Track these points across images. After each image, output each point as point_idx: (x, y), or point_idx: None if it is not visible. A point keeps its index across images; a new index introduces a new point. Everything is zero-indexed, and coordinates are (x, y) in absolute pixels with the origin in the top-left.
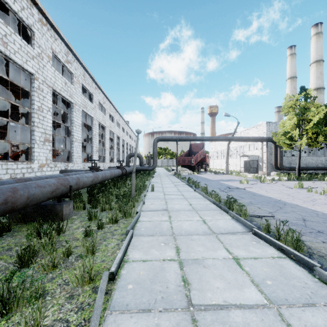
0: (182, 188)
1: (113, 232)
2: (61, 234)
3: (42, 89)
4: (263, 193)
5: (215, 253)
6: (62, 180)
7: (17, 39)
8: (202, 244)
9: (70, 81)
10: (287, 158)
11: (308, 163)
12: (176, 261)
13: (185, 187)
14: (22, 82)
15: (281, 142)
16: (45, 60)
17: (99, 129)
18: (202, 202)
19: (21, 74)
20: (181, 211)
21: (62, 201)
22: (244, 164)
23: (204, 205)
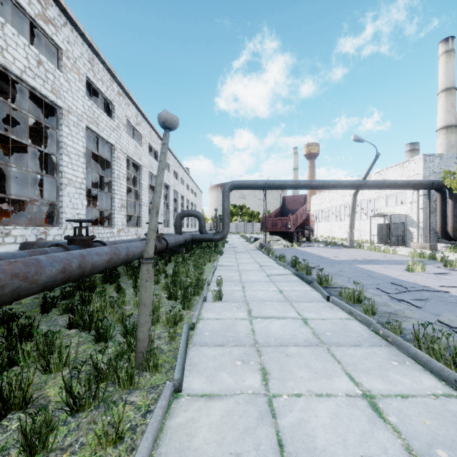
0: (290, 288)
1: None
2: None
3: None
4: None
5: None
6: None
7: None
8: None
9: (56, 64)
10: None
11: None
12: None
13: (294, 282)
14: None
15: None
16: None
17: (132, 169)
18: (401, 374)
19: None
20: None
21: None
22: (379, 230)
23: (435, 410)
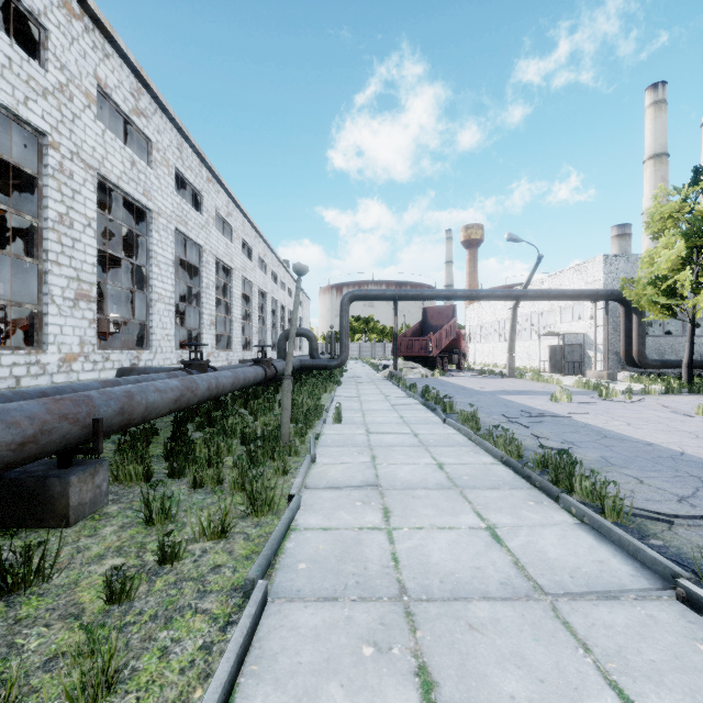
0: (412, 415)
1: (207, 577)
2: (38, 584)
3: (69, 171)
4: (624, 430)
5: None
6: (67, 404)
7: None
8: (514, 658)
9: (146, 159)
10: (654, 339)
11: None
12: None
13: (419, 410)
14: (23, 156)
15: (644, 301)
16: (79, 102)
17: (219, 274)
18: (471, 457)
19: (16, 134)
20: (416, 489)
21: (74, 463)
22: (551, 354)
23: (477, 467)
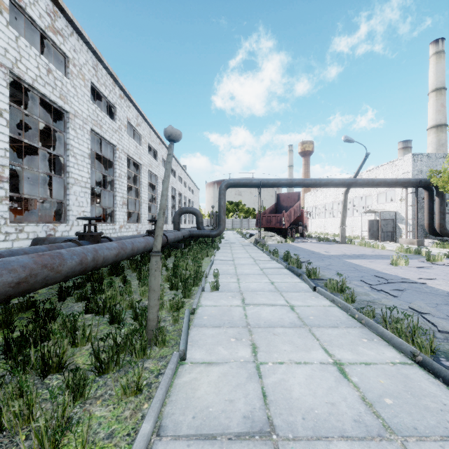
0: (280, 280)
1: None
2: None
3: None
4: None
5: None
6: None
7: None
8: None
9: (63, 71)
10: (448, 215)
11: None
12: None
13: (285, 275)
14: None
15: None
16: None
17: (132, 168)
18: (368, 348)
19: None
20: (331, 441)
21: None
22: (370, 226)
23: (390, 373)
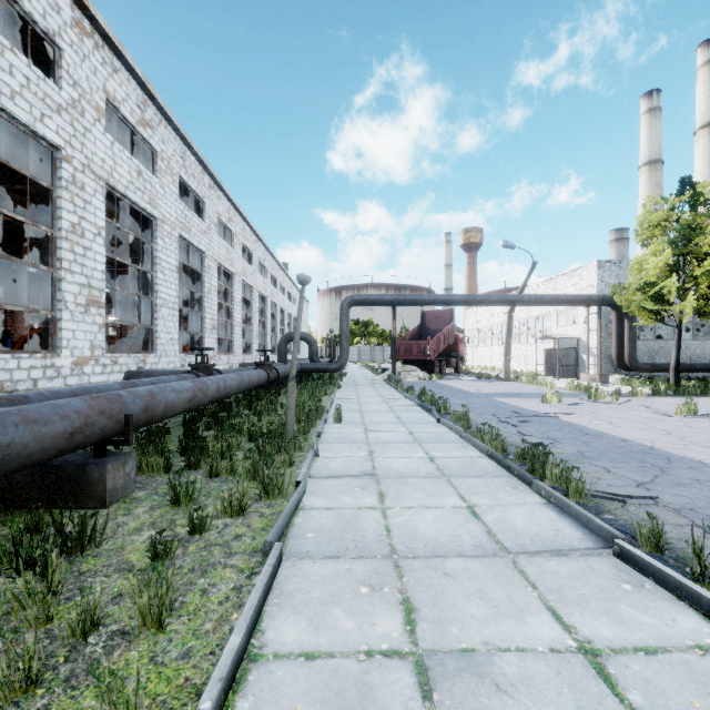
0: (408, 415)
1: (231, 543)
2: (91, 549)
3: (81, 183)
4: (604, 428)
5: (523, 628)
6: (103, 401)
7: (18, 62)
8: (477, 593)
9: (151, 168)
10: (645, 343)
11: (695, 354)
12: (407, 661)
13: (415, 411)
14: (37, 168)
15: (634, 306)
16: (90, 116)
17: (220, 278)
18: (460, 451)
19: (31, 148)
20: (409, 478)
21: (106, 454)
22: (546, 358)
23: (465, 460)
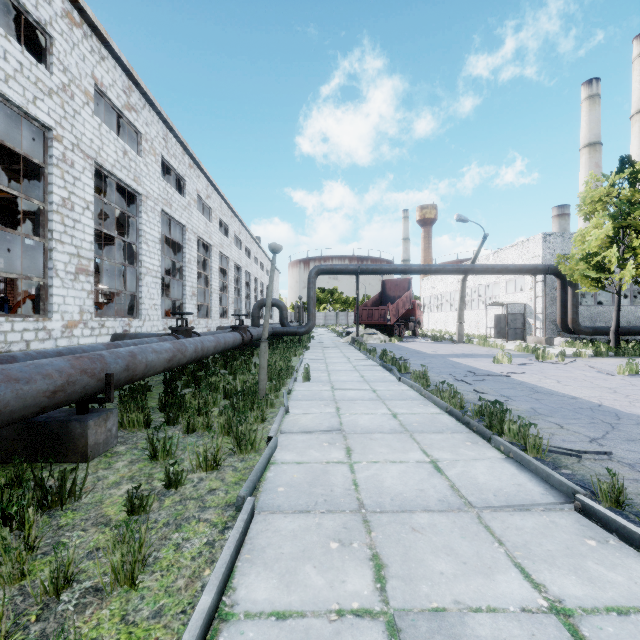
0: (371, 374)
1: (205, 497)
2: (70, 503)
3: (71, 161)
4: (553, 386)
5: (492, 586)
6: (85, 361)
7: (11, 49)
8: (445, 549)
9: (136, 149)
10: (587, 308)
11: (633, 319)
12: (379, 621)
13: (377, 371)
14: (30, 147)
15: (577, 275)
16: (79, 99)
17: (199, 250)
18: (421, 408)
19: (25, 129)
20: (374, 433)
21: (89, 411)
22: (496, 322)
23: (426, 416)
